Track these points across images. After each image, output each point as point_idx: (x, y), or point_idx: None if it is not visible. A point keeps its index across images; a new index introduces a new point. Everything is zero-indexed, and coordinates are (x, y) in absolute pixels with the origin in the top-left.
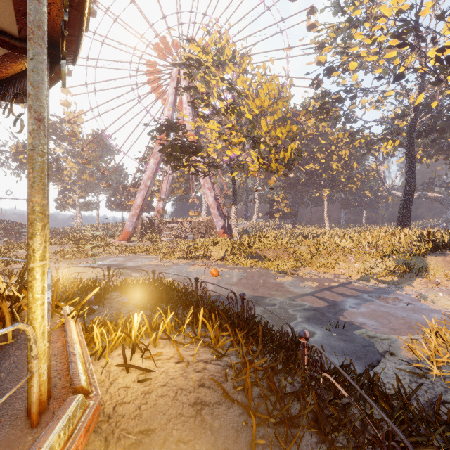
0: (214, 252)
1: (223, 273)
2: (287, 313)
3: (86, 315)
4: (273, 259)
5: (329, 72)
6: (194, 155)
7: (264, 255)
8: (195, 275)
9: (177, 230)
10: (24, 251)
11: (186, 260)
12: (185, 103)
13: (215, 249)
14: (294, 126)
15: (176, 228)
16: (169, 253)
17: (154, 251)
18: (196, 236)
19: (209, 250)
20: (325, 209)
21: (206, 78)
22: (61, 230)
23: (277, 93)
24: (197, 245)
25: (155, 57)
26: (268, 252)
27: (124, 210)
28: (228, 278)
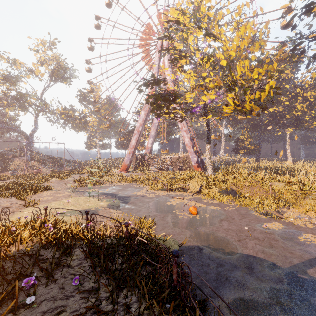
0: (191, 185)
1: (201, 210)
2: (312, 311)
3: (21, 307)
4: (249, 196)
5: (308, 9)
6: (173, 102)
7: (239, 191)
8: (174, 212)
9: (161, 164)
10: (55, 179)
11: (167, 191)
12: (167, 66)
13: (191, 182)
14: (275, 63)
15: (160, 162)
16: (154, 184)
17: (142, 181)
18: (175, 169)
19: (186, 183)
20: (288, 145)
21: (184, 35)
22: (87, 163)
23: (251, 37)
24: (176, 178)
25: (145, 36)
26: (243, 188)
27: (126, 149)
28: (207, 219)
